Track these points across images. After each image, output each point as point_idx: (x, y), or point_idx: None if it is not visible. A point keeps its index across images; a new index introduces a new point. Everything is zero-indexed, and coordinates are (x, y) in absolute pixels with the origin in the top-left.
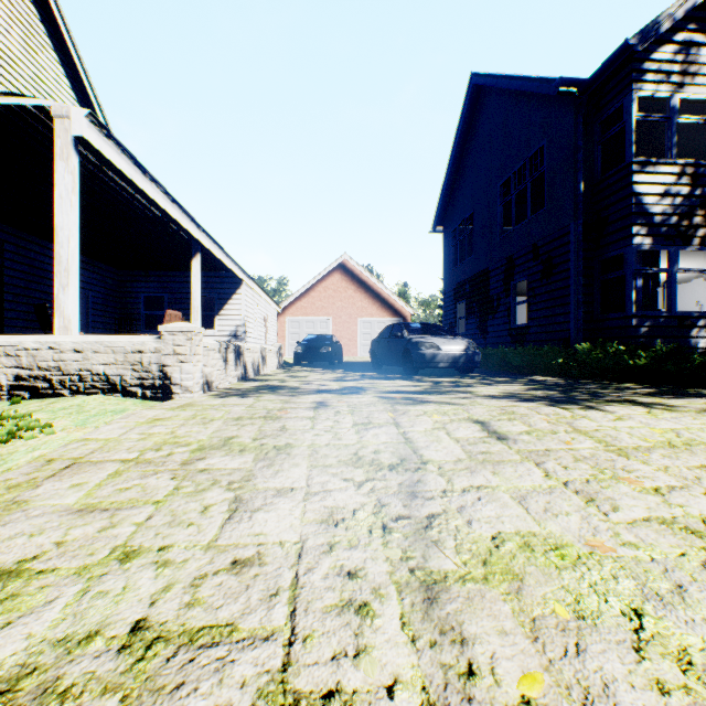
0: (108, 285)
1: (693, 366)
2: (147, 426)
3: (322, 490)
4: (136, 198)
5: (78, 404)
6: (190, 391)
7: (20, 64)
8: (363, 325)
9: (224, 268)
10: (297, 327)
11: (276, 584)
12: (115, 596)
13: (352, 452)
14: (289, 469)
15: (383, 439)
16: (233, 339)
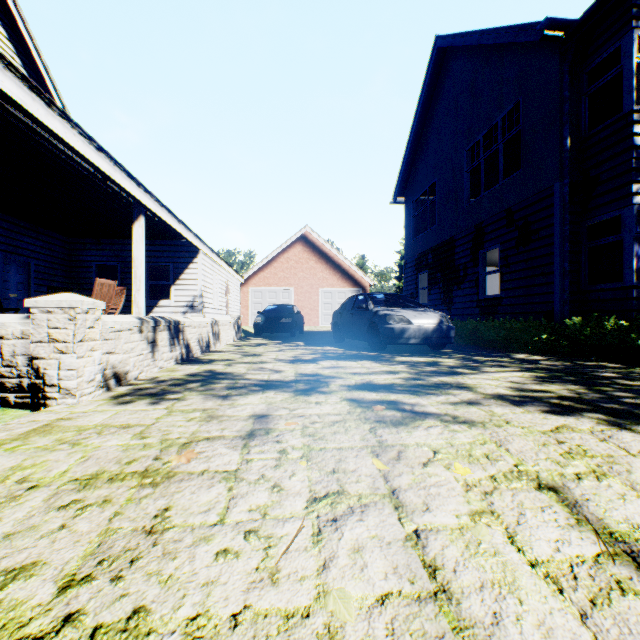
0: (56, 253)
1: None
2: None
3: None
4: (54, 144)
5: None
6: (73, 394)
7: None
8: (324, 295)
9: (179, 236)
10: (260, 296)
11: None
12: None
13: None
14: None
15: (377, 577)
16: (189, 309)
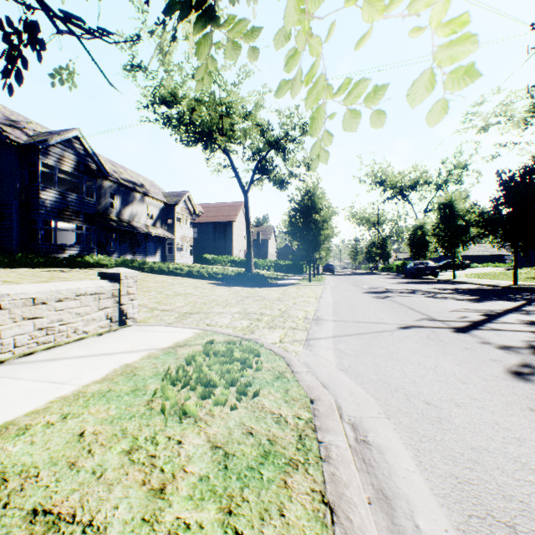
0: None
1: (58, 262)
2: None
3: None
4: None
5: None
6: None
7: None
8: None
9: None
10: None
11: None
12: None
13: None
14: None
15: None
16: None
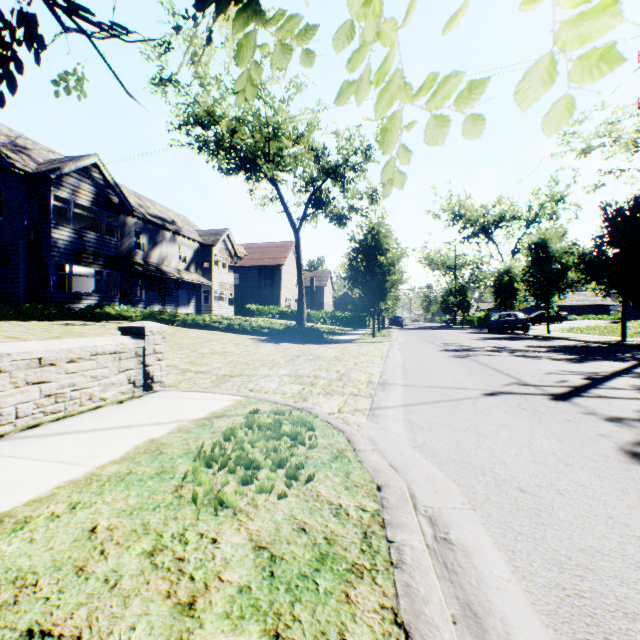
0: None
1: (73, 314)
2: None
3: None
4: None
5: None
6: None
7: None
8: None
9: None
10: None
11: None
12: None
13: None
14: None
15: None
16: None
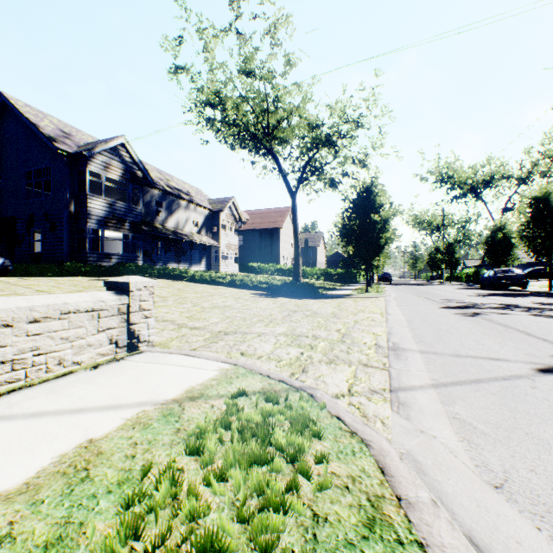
0: None
1: (103, 271)
2: None
3: None
4: None
5: None
6: None
7: None
8: None
9: None
10: None
11: None
12: None
13: None
14: None
15: None
16: None
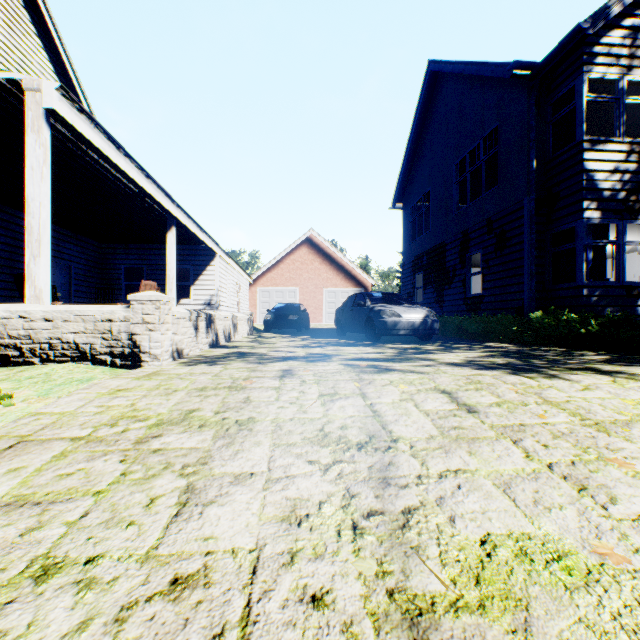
0: (90, 257)
1: None
2: (107, 397)
3: (285, 476)
4: (112, 173)
5: (46, 372)
6: (159, 359)
7: (4, 48)
8: (328, 295)
9: (199, 241)
10: (267, 296)
11: (222, 617)
12: (14, 639)
13: (318, 428)
14: (250, 449)
15: (350, 412)
16: (207, 307)
